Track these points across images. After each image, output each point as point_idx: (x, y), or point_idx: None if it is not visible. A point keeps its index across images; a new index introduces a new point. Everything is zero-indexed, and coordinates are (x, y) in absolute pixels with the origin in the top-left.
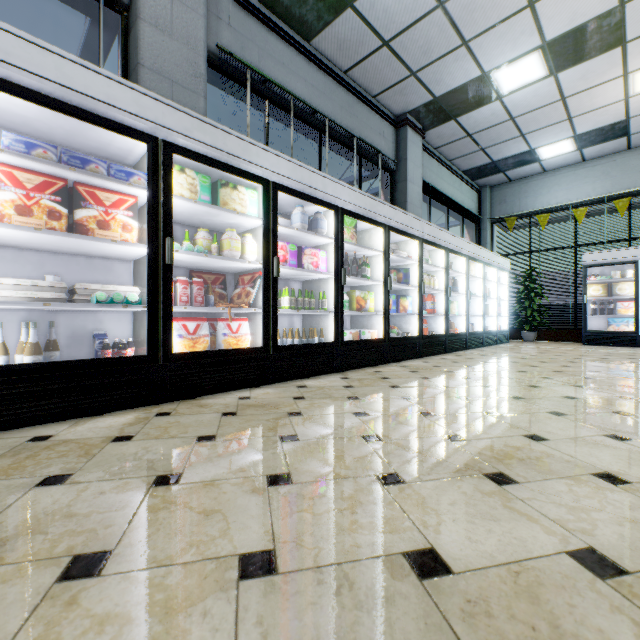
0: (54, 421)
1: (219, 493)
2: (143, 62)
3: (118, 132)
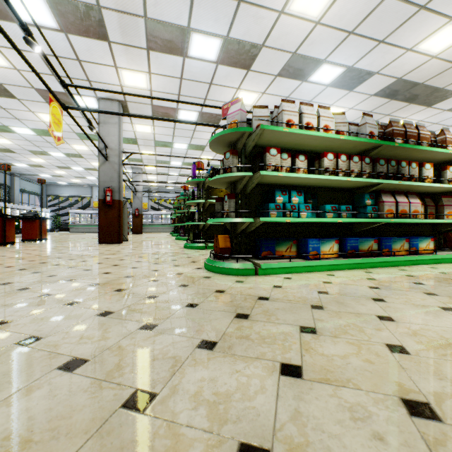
0: None
1: None
2: None
3: None
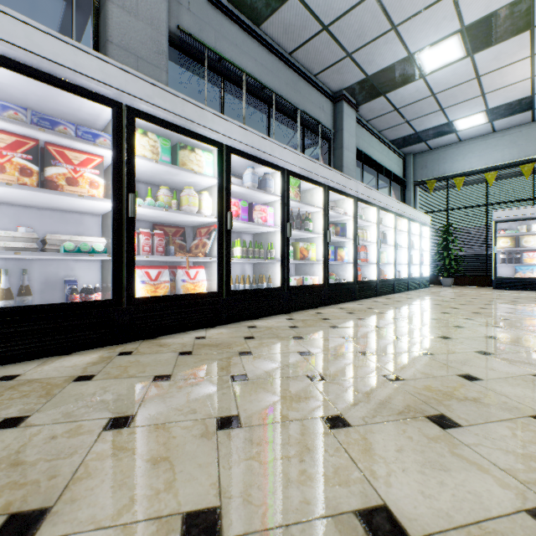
0: (24, 360)
1: (168, 438)
2: (111, 39)
3: (85, 97)
